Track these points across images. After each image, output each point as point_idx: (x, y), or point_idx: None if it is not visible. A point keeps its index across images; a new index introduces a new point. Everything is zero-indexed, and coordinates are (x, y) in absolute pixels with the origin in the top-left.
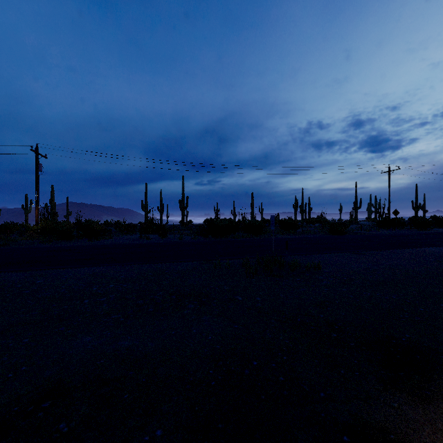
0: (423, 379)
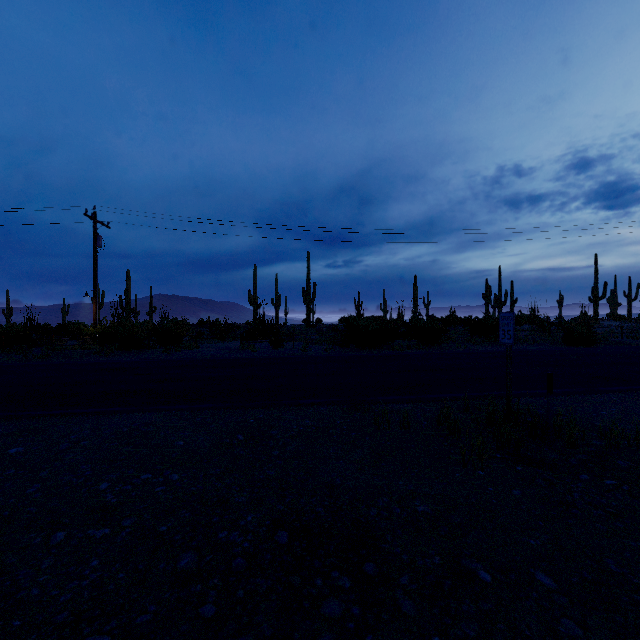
0: None
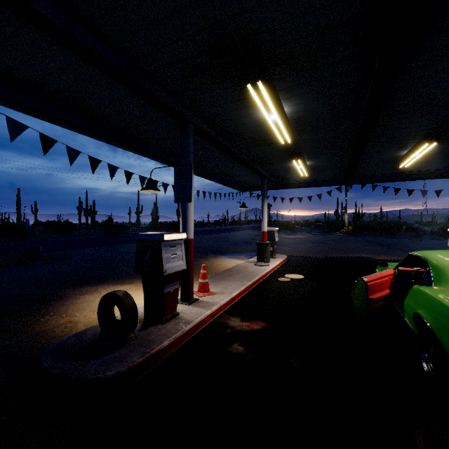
0: (84, 283)
